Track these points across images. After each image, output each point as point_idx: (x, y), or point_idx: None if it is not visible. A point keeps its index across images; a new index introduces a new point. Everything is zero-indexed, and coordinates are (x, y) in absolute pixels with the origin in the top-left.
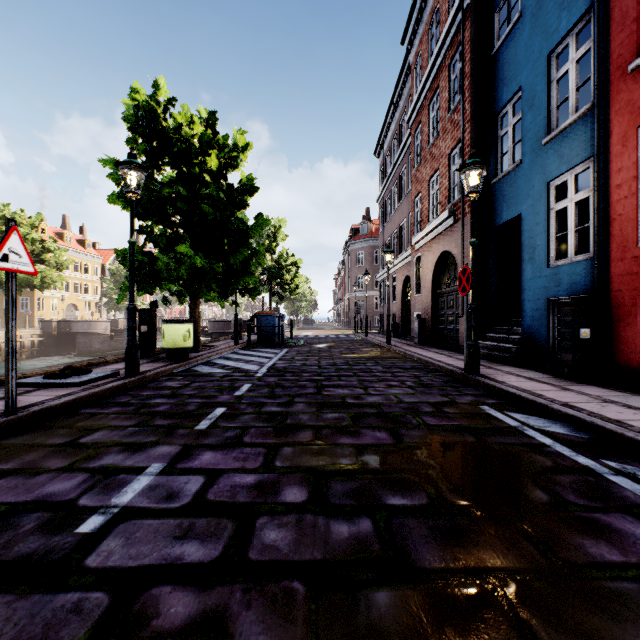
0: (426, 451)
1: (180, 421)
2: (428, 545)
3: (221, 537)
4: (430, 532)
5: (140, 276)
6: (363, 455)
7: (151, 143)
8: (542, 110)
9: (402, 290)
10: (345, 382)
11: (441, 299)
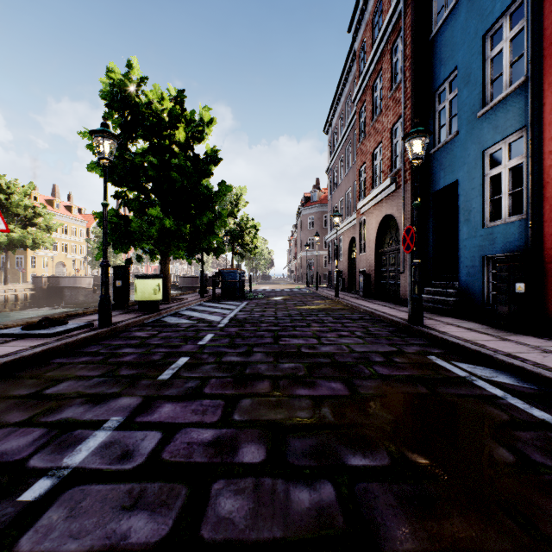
0: (382, 403)
1: (144, 371)
2: (397, 518)
3: (173, 507)
4: (397, 501)
5: (116, 236)
6: (320, 408)
7: (125, 117)
8: (477, 86)
9: (348, 249)
10: (300, 332)
11: (383, 257)
